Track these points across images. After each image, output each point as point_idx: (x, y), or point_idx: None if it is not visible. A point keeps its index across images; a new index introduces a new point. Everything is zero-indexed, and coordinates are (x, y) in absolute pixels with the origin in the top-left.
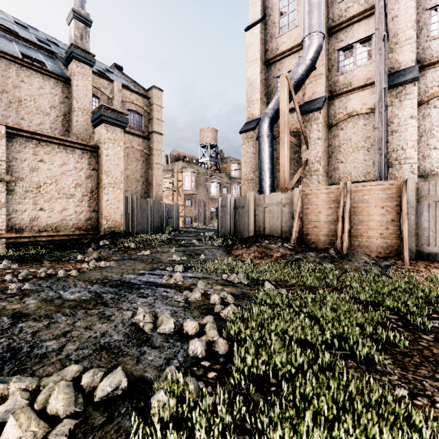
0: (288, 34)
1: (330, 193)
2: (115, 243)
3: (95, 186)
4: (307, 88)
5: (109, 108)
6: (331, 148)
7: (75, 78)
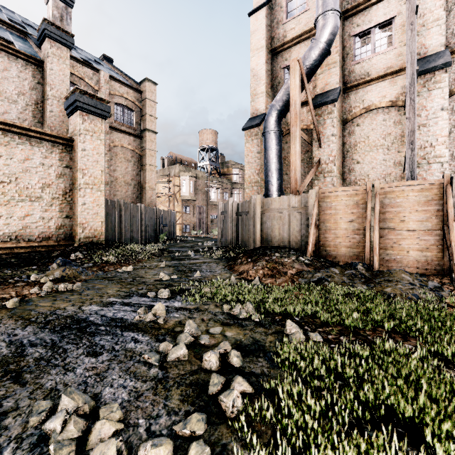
0: (297, 19)
1: (353, 195)
2: (91, 257)
3: (68, 187)
4: (319, 78)
5: (86, 92)
6: (346, 147)
7: (48, 60)
